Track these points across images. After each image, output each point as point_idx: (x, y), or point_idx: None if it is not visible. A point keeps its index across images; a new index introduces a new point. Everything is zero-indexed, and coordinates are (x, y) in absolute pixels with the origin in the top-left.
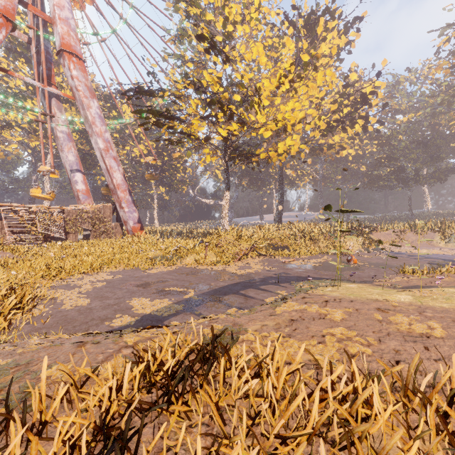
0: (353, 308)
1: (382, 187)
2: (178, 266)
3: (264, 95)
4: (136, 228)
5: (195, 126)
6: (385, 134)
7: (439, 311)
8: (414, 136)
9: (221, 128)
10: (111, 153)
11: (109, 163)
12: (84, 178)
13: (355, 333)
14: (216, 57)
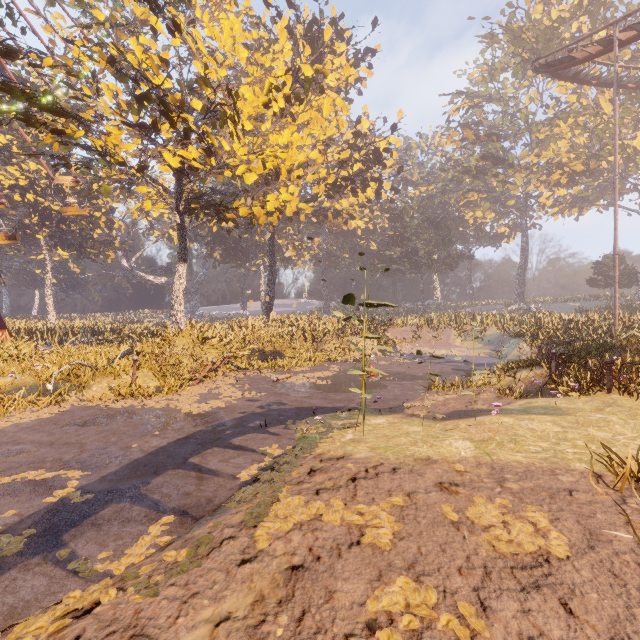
0: (402, 490)
1: (394, 271)
2: (70, 404)
3: (245, 113)
4: None
5: (113, 138)
6: (398, 207)
7: (520, 473)
8: (426, 214)
9: (168, 151)
10: None
11: None
12: None
13: (433, 594)
14: (156, 19)
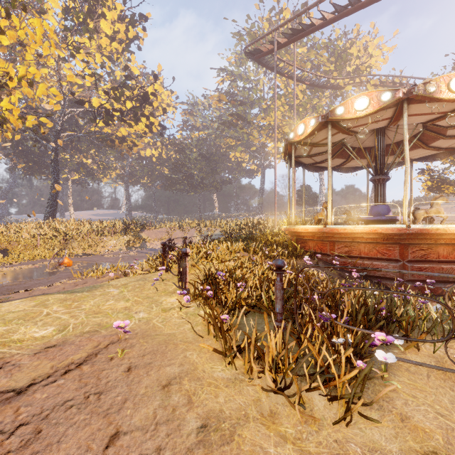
0: None
1: (180, 190)
2: None
3: None
4: None
5: None
6: (182, 143)
7: None
8: (202, 151)
9: None
10: None
11: None
12: None
13: None
14: None
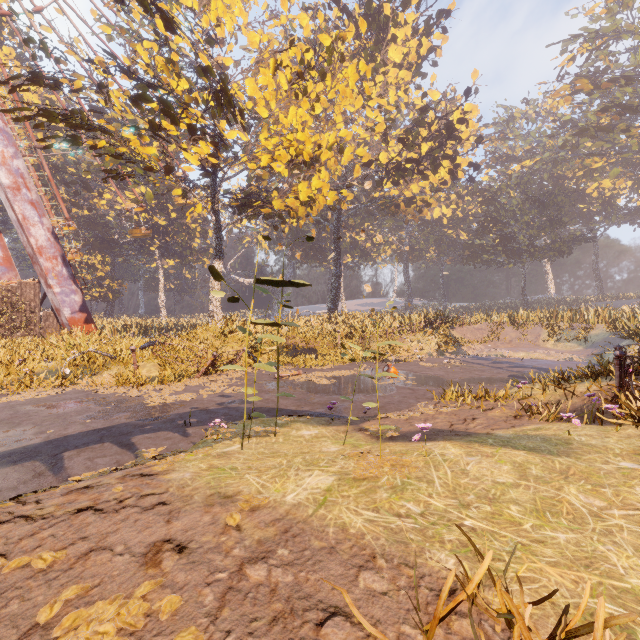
0: (96, 542)
1: (487, 262)
2: (75, 388)
3: (262, 100)
4: (76, 320)
5: (134, 145)
6: (491, 188)
7: (309, 550)
8: (529, 192)
9: (185, 150)
10: (26, 195)
11: (22, 210)
12: (1, 238)
13: None
14: (161, 22)
